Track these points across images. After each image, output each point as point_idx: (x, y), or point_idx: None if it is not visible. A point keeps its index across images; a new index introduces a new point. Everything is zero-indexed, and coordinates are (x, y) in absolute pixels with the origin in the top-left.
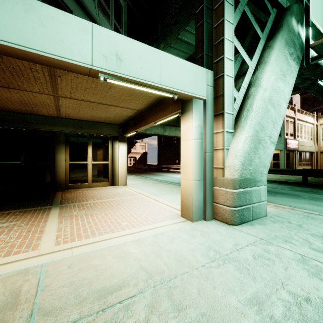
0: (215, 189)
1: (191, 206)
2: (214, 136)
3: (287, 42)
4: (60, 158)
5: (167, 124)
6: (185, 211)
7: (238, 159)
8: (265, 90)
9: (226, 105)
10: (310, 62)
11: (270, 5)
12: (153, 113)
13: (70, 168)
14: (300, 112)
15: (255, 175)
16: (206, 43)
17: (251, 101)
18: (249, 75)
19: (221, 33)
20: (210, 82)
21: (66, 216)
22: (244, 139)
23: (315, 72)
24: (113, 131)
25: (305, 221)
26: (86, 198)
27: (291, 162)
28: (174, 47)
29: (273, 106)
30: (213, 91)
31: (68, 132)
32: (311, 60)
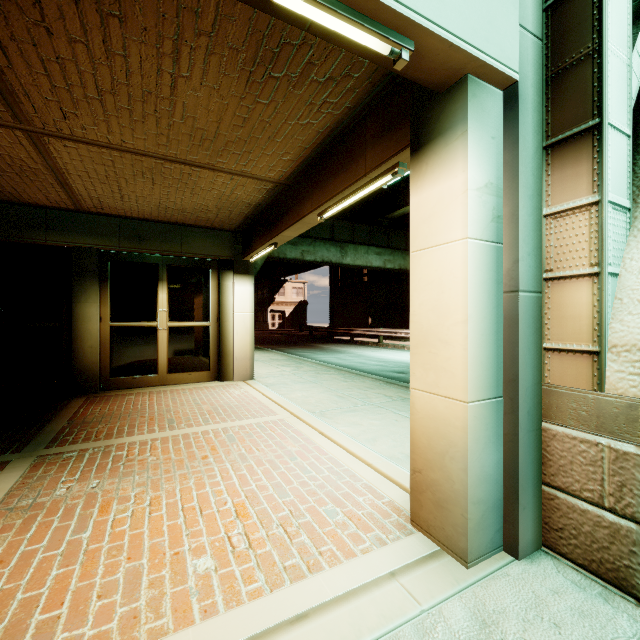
0: (553, 434)
1: (457, 502)
2: (545, 226)
3: None
4: (87, 314)
5: (349, 241)
6: (431, 512)
7: None
8: None
9: (611, 96)
10: None
11: None
12: (316, 184)
13: (114, 338)
14: None
15: None
16: None
17: None
18: None
19: None
20: (530, 16)
21: (18, 511)
22: None
23: None
24: (219, 248)
25: None
26: (132, 423)
27: None
28: None
29: None
30: (540, 56)
31: (107, 249)
32: None
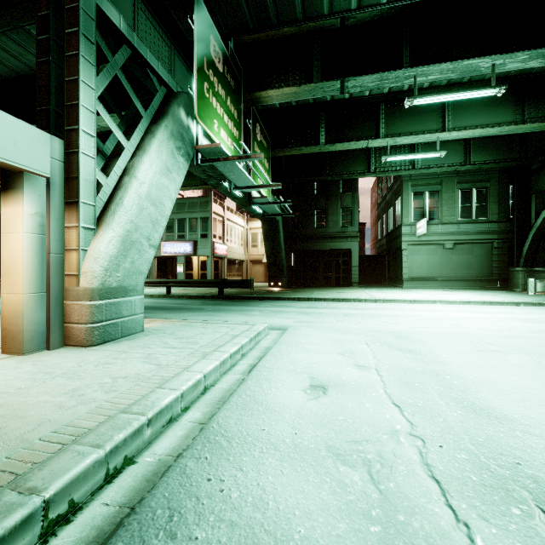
0: (68, 304)
1: (21, 333)
2: (65, 230)
3: (173, 134)
4: None
5: None
6: (11, 343)
7: (99, 263)
8: (141, 184)
9: (83, 193)
10: (200, 163)
11: (157, 81)
12: None
13: None
14: (230, 211)
15: (126, 283)
16: (55, 94)
17: (122, 193)
18: (124, 159)
19: (75, 94)
20: (58, 154)
21: None
22: (108, 238)
23: (217, 172)
24: None
25: (181, 329)
26: None
27: (221, 272)
28: (12, 37)
29: (153, 204)
30: (64, 168)
31: None
32: (200, 161)
